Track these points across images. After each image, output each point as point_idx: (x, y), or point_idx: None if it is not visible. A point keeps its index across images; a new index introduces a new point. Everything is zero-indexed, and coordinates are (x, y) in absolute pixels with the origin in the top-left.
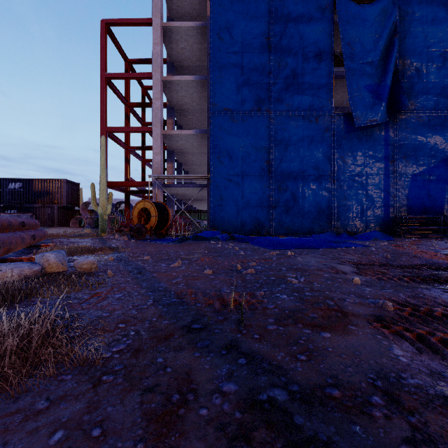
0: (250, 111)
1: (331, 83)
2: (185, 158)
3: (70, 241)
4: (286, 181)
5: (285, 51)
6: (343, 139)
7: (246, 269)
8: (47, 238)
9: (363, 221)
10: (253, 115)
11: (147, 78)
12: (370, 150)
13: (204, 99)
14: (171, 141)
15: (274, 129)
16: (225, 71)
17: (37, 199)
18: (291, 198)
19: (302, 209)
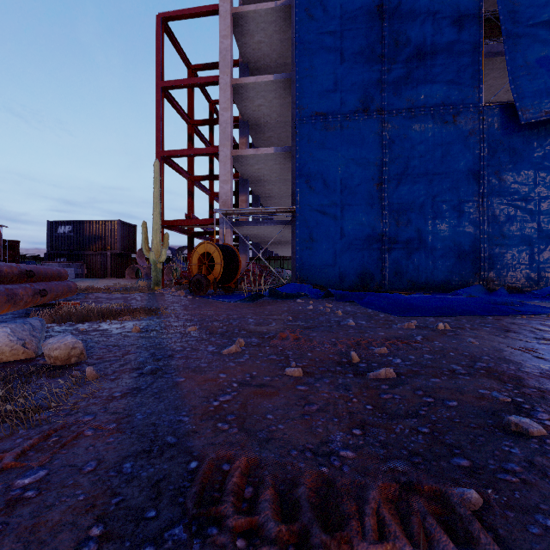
0: (352, 114)
1: (479, 61)
2: (263, 189)
3: (109, 297)
4: (407, 212)
5: (405, 21)
6: (499, 145)
7: (371, 362)
8: (84, 292)
9: (533, 270)
10: (358, 119)
11: (213, 83)
12: (545, 160)
13: (287, 108)
14: (244, 166)
15: (389, 136)
16: (317, 59)
17: (88, 244)
18: (415, 236)
19: (431, 252)
